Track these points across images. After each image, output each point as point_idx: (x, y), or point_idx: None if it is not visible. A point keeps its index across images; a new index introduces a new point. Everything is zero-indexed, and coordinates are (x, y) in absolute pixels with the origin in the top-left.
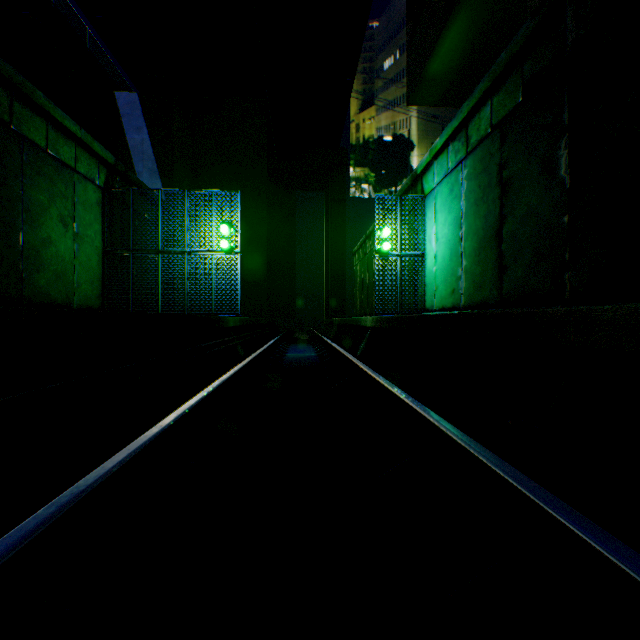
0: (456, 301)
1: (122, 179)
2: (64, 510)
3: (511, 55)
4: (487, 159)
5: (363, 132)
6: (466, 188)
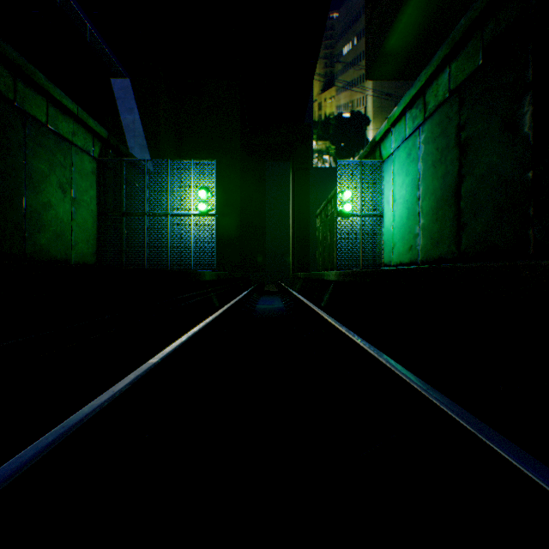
0: (413, 257)
1: (114, 151)
2: None
3: (471, 20)
4: (445, 122)
5: (324, 110)
6: (423, 151)
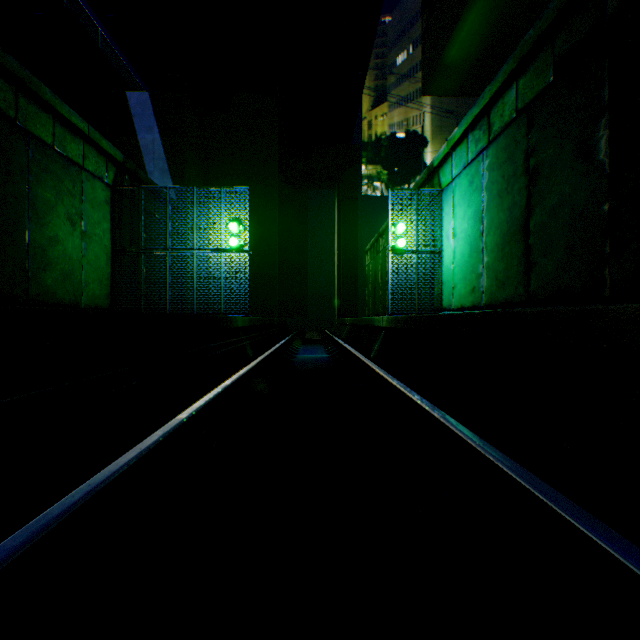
0: (476, 300)
1: (131, 177)
2: None
3: (540, 31)
4: (512, 147)
5: (375, 129)
6: (488, 179)
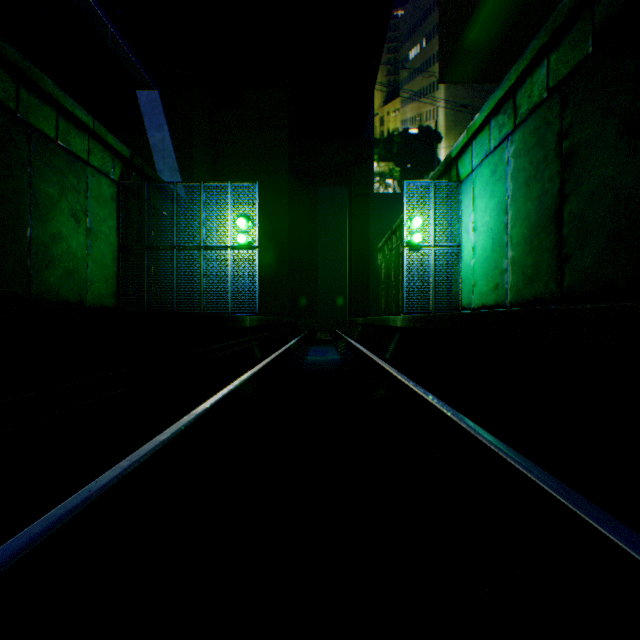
0: (500, 298)
1: (138, 174)
2: None
3: None
4: (542, 129)
5: (387, 125)
6: (513, 167)
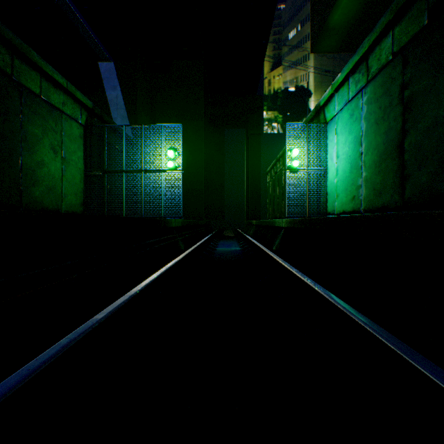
0: (356, 206)
1: (99, 119)
2: None
3: None
4: (388, 83)
5: (273, 85)
6: (366, 111)
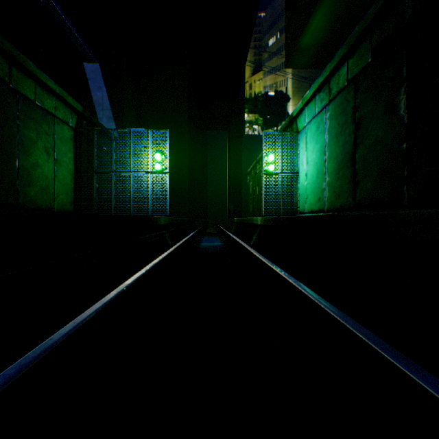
0: (321, 206)
1: (88, 122)
2: (9, 382)
3: (362, 28)
4: (344, 104)
5: (254, 89)
6: (329, 125)
